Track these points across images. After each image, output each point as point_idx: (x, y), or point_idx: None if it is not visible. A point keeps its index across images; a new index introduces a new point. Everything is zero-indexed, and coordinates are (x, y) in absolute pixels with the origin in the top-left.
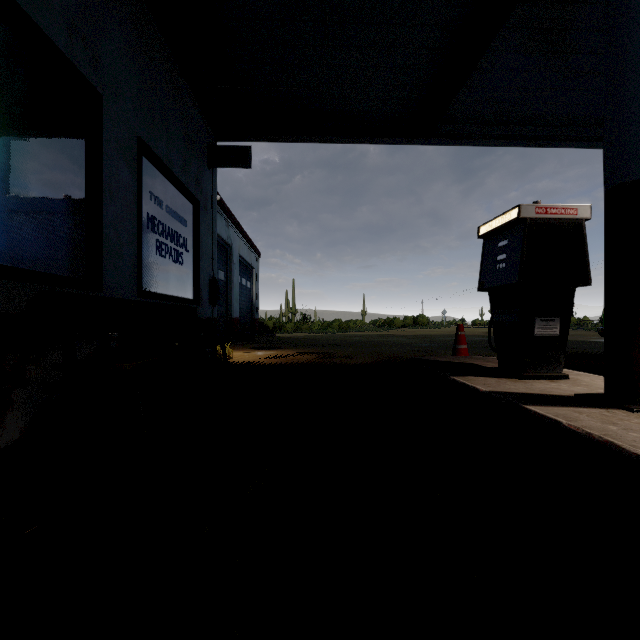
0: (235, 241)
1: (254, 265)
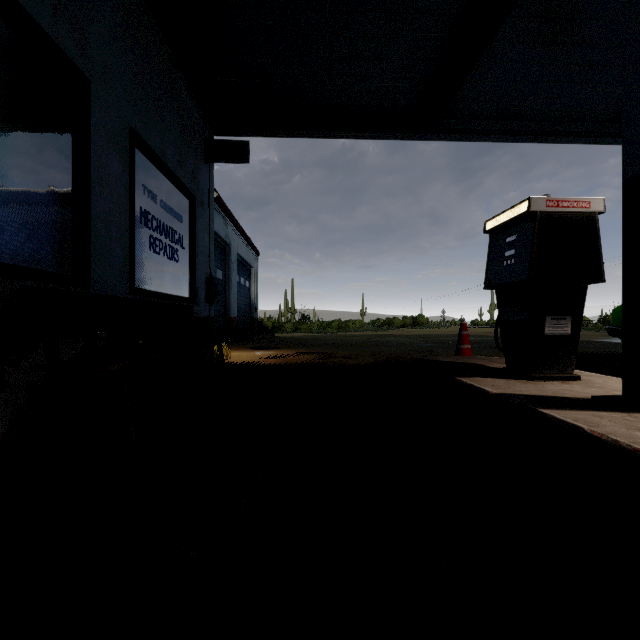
0: (233, 240)
1: (253, 264)
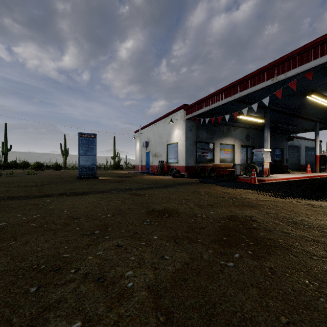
0: (302, 143)
1: None
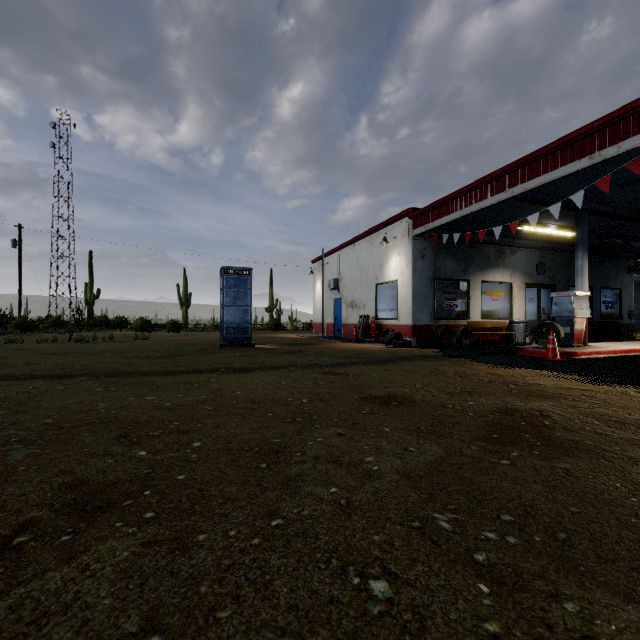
0: None
1: None
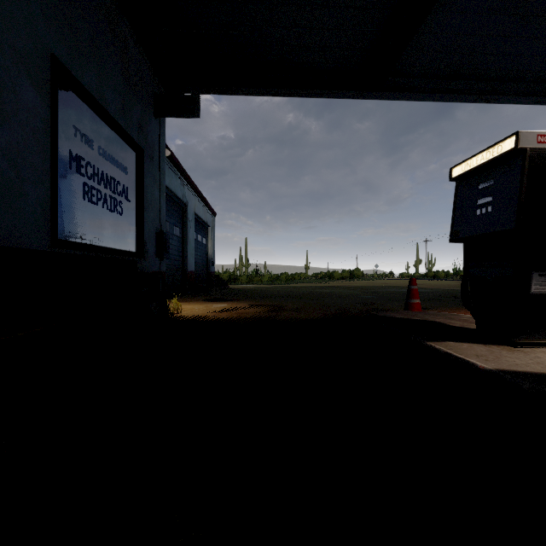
0: (190, 200)
1: (209, 223)
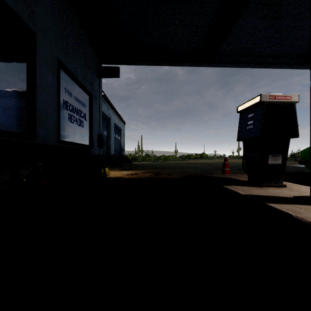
0: (112, 116)
1: (122, 128)
